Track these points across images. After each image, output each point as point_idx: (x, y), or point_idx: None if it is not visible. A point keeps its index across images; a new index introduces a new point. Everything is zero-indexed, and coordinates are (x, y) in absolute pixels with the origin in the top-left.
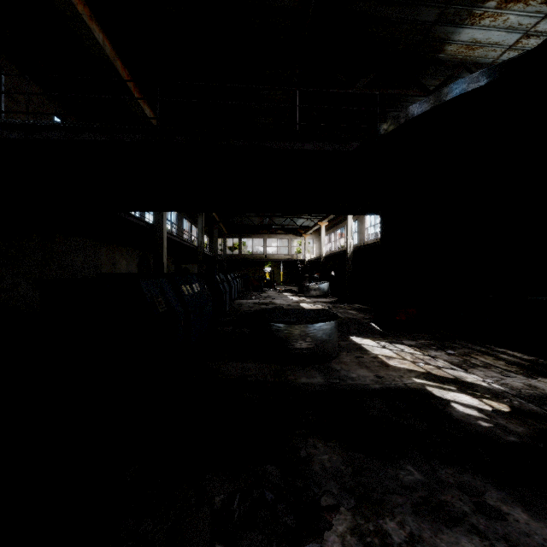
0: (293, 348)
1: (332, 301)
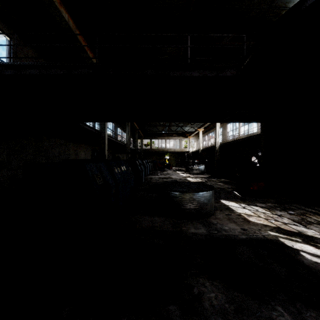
0: (185, 208)
1: (207, 176)
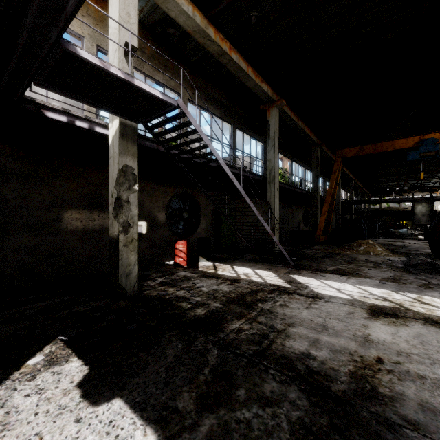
0: (394, 233)
1: None
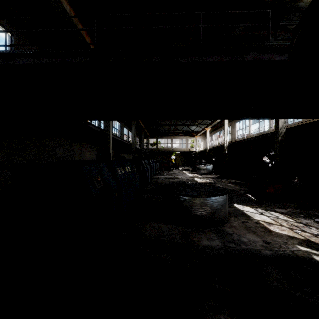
0: (195, 215)
1: (215, 177)
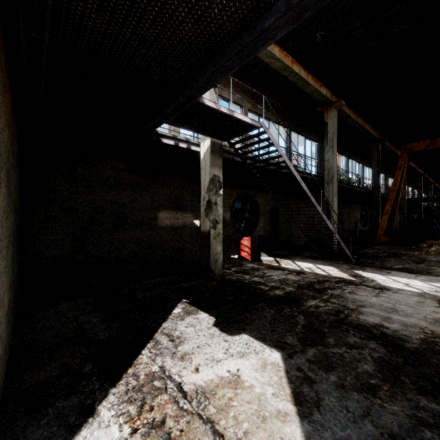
0: None
1: None
